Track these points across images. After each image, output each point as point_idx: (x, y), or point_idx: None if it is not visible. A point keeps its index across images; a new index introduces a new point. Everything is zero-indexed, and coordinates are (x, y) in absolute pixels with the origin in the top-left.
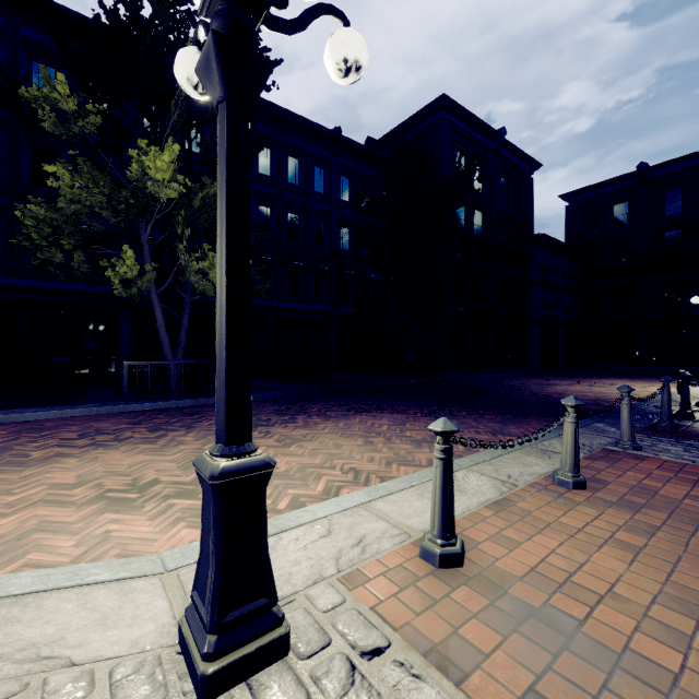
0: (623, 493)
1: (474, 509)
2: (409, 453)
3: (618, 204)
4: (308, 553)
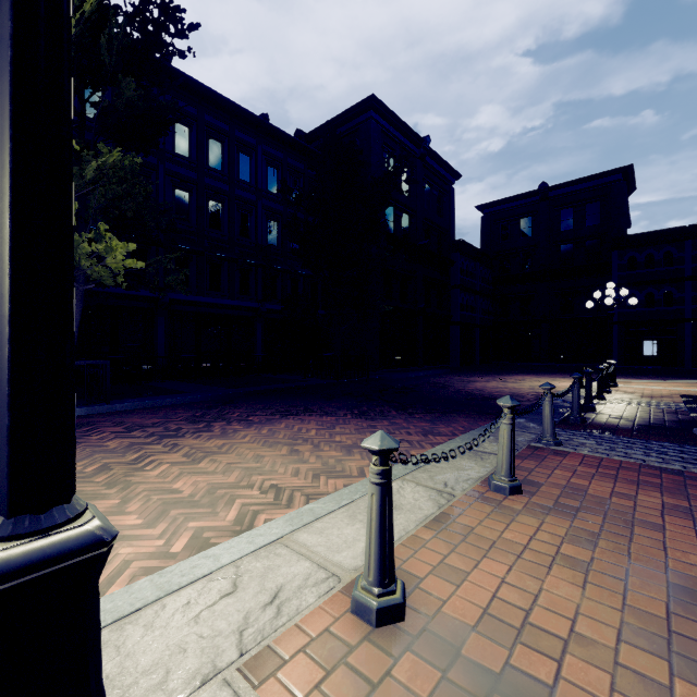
0: (555, 494)
1: (412, 531)
2: (338, 462)
3: (524, 218)
4: (200, 627)
